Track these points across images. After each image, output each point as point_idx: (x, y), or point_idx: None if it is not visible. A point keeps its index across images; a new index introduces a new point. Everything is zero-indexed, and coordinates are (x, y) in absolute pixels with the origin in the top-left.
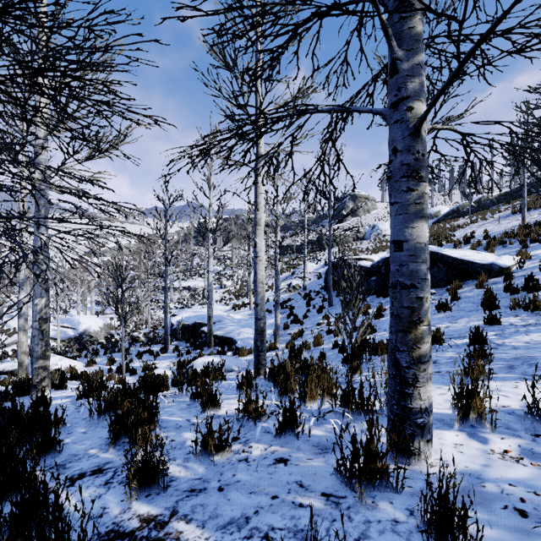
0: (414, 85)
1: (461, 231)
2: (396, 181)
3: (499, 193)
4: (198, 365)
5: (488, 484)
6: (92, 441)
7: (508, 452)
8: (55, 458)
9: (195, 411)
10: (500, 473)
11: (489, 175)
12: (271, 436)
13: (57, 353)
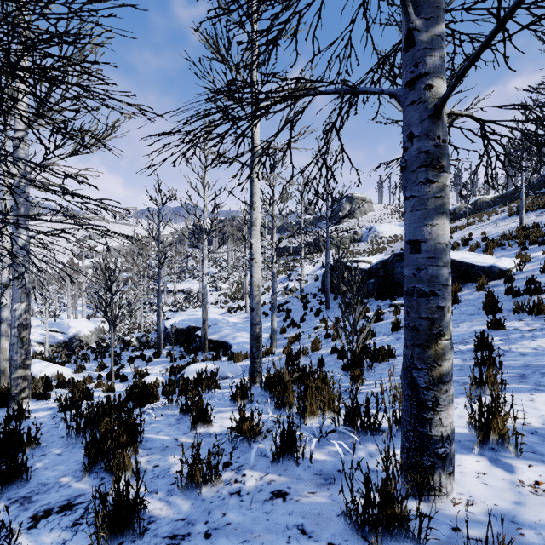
0: (434, 60)
1: (458, 233)
2: (413, 171)
3: (495, 196)
4: (191, 372)
5: (526, 532)
6: (66, 466)
7: (540, 484)
8: (21, 488)
9: (184, 427)
10: (537, 515)
11: (505, 170)
12: (268, 461)
13: (45, 359)
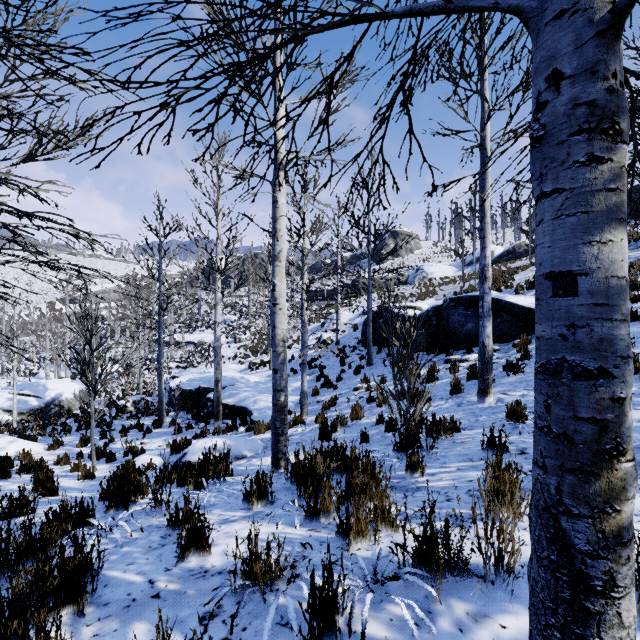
0: None
1: (520, 274)
2: (560, 143)
3: None
4: (196, 451)
5: None
6: None
7: None
8: None
9: (170, 555)
10: None
11: None
12: (291, 638)
13: (13, 431)
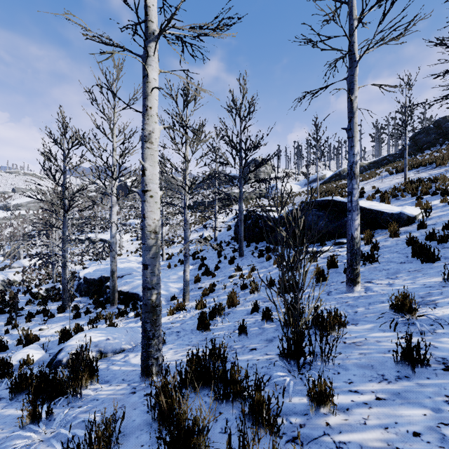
0: None
1: None
2: None
3: (369, 162)
4: (72, 347)
5: None
6: None
7: None
8: None
9: None
10: None
11: None
12: None
13: None
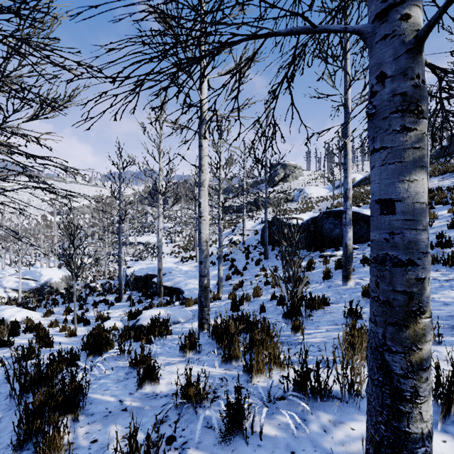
0: None
1: None
2: (385, 118)
3: None
4: (146, 318)
5: None
6: None
7: None
8: None
9: (132, 384)
10: None
11: (451, 130)
12: (214, 435)
13: (19, 304)
